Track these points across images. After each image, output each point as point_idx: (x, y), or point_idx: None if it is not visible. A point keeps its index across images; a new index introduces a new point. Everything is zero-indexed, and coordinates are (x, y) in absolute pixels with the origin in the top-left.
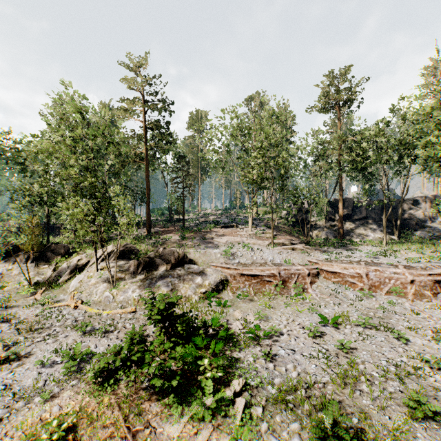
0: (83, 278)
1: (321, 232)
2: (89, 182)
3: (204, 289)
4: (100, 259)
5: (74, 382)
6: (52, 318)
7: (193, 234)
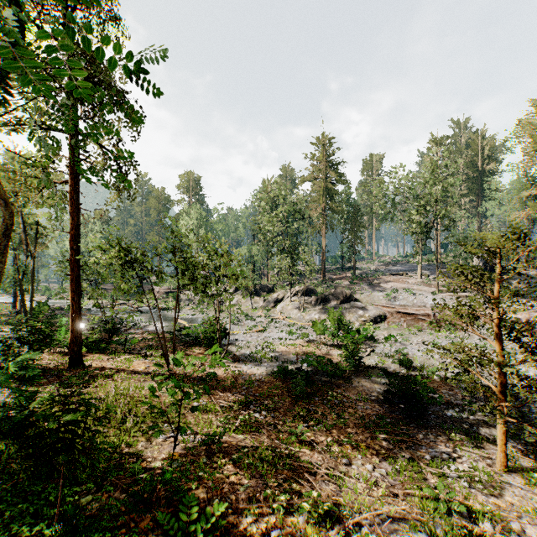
0: (283, 305)
1: (520, 282)
2: (288, 244)
3: (364, 318)
4: (291, 295)
5: (294, 339)
6: (273, 322)
7: (361, 280)
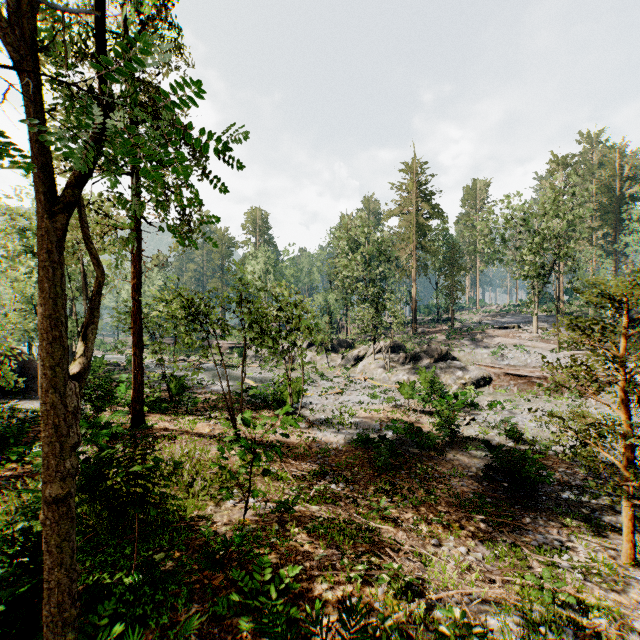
0: (365, 364)
1: None
2: (370, 291)
3: (463, 381)
4: (375, 352)
5: (377, 403)
6: (352, 383)
7: (461, 335)
